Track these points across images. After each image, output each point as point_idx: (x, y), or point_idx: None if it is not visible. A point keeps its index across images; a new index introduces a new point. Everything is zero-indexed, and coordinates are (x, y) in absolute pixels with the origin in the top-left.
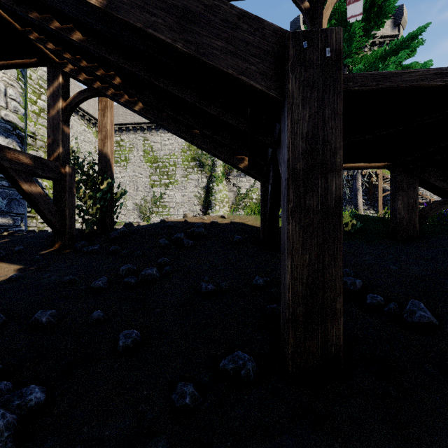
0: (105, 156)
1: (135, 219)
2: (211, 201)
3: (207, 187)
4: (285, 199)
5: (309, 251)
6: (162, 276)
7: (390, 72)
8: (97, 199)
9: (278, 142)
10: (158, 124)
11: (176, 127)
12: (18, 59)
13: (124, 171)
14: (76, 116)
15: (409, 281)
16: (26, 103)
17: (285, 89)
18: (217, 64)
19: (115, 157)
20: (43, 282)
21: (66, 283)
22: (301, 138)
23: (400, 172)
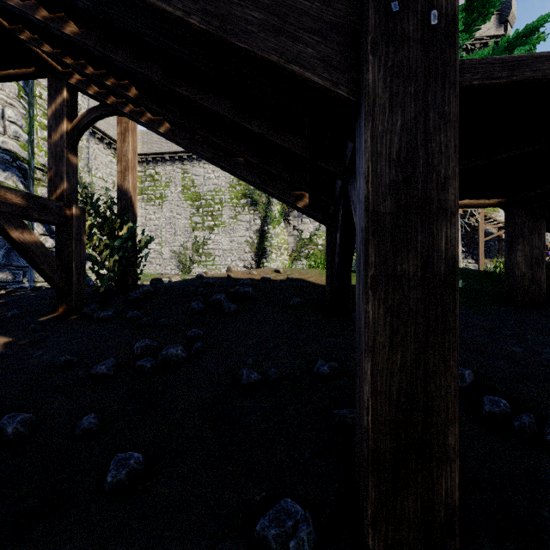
0: (125, 193)
1: (173, 270)
2: (265, 248)
3: (261, 230)
4: (362, 261)
5: (402, 348)
6: (190, 356)
7: (532, 55)
8: (115, 248)
9: (350, 171)
10: (190, 150)
11: (214, 153)
12: (12, 69)
13: (160, 212)
14: (101, 144)
15: (545, 374)
16: (32, 127)
17: (361, 84)
18: (253, 46)
19: (148, 194)
20: (30, 364)
21: (59, 366)
22: (388, 162)
23: (520, 212)
